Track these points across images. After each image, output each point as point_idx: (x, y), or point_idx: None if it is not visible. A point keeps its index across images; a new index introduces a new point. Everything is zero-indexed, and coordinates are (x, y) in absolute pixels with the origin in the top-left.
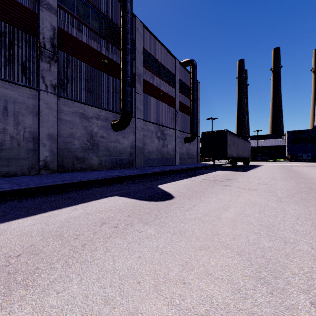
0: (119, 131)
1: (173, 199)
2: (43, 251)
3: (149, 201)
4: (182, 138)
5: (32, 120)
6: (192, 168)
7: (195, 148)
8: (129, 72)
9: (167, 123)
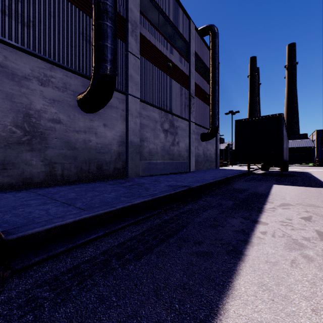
0: (96, 113)
1: None
2: None
3: None
4: (199, 133)
5: None
6: (223, 178)
7: (214, 149)
8: None
9: (178, 110)
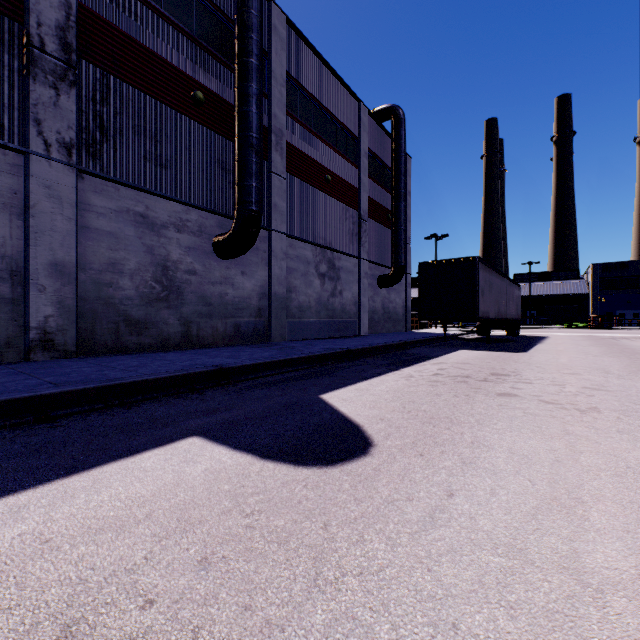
0: (233, 259)
1: (369, 454)
2: None
3: (294, 464)
4: (375, 276)
5: (8, 227)
6: (398, 343)
7: (402, 300)
8: (254, 121)
9: (342, 243)
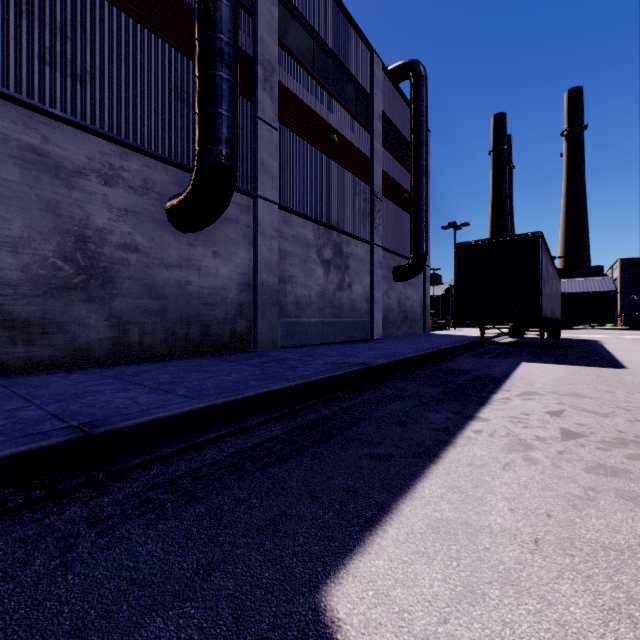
0: (199, 233)
1: None
2: None
3: None
4: (390, 267)
5: None
6: (432, 351)
7: (419, 297)
8: (224, 16)
9: (351, 224)
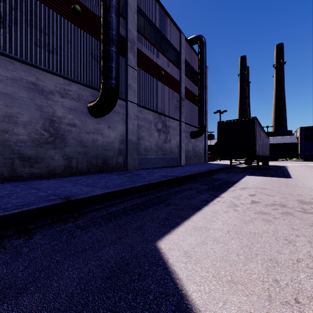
0: (102, 118)
1: None
2: None
3: None
4: (188, 132)
5: None
6: (206, 171)
7: (203, 145)
8: (113, 23)
9: (170, 112)
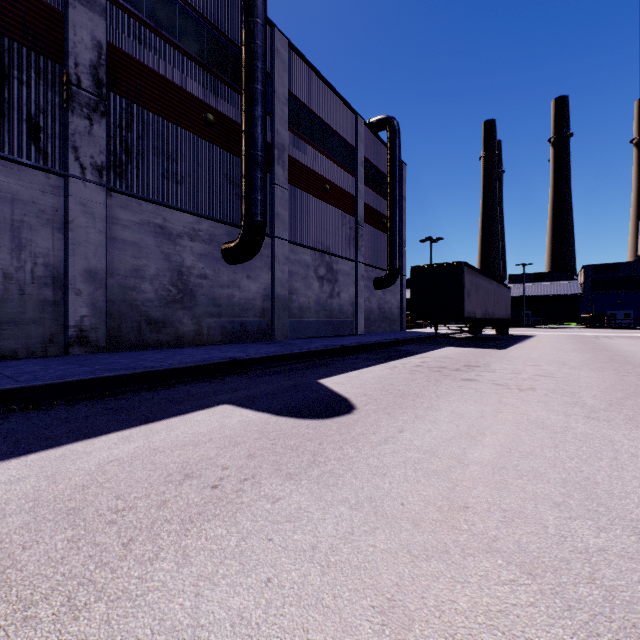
0: (239, 264)
1: (352, 413)
2: (18, 561)
3: (300, 418)
4: (371, 278)
5: (51, 240)
6: (391, 341)
7: (397, 301)
8: (260, 141)
9: (339, 247)
